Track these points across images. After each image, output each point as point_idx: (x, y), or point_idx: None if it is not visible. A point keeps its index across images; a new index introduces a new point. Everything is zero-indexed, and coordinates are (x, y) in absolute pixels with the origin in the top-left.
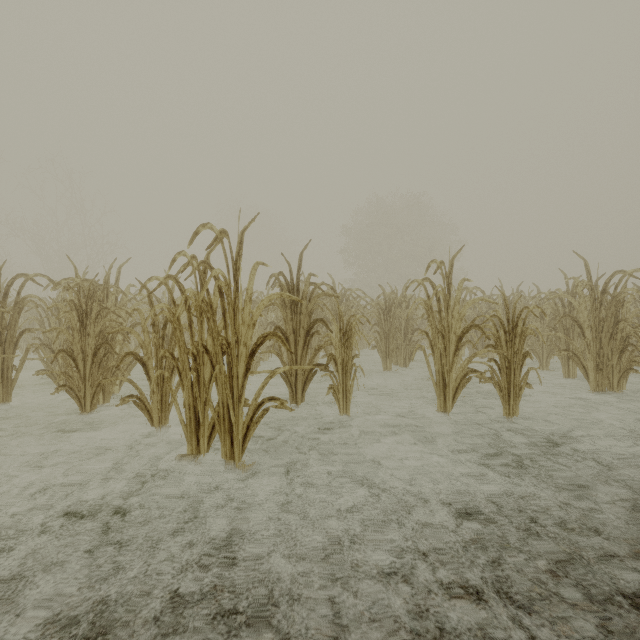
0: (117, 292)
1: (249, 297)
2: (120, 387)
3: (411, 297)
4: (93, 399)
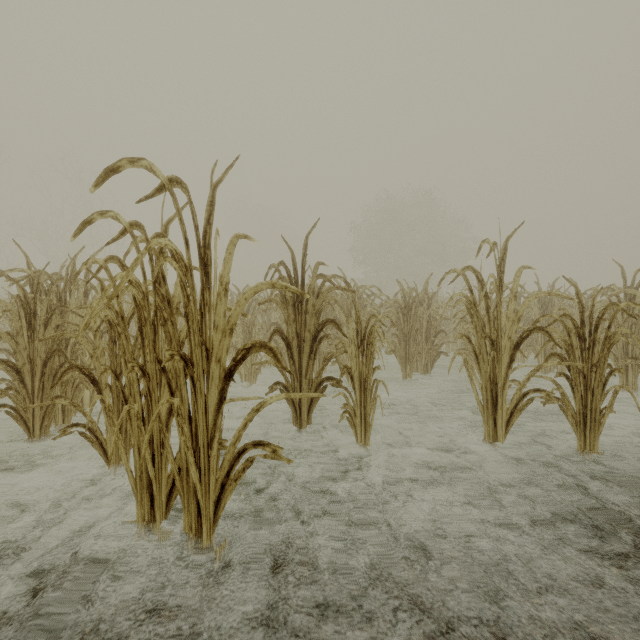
0: (87, 287)
1: (224, 287)
2: (91, 401)
3: (434, 294)
4: (43, 421)
